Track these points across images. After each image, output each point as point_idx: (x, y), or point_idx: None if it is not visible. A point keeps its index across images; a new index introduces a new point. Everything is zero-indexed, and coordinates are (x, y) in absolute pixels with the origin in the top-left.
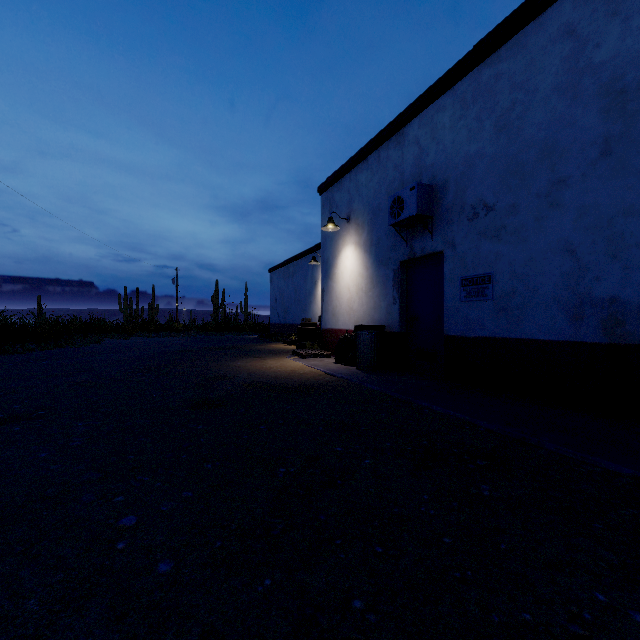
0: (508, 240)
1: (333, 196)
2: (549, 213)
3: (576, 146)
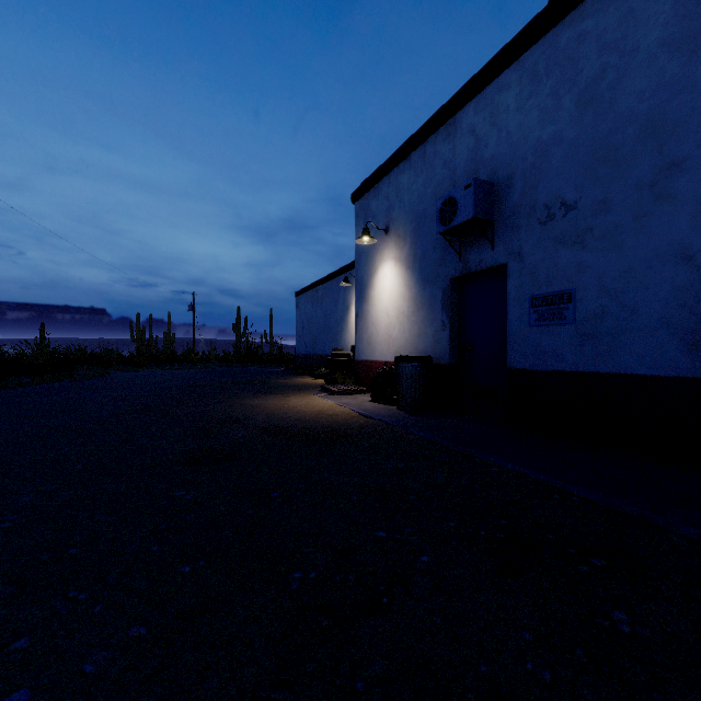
0: (596, 246)
1: (368, 204)
2: (655, 208)
3: (695, 117)
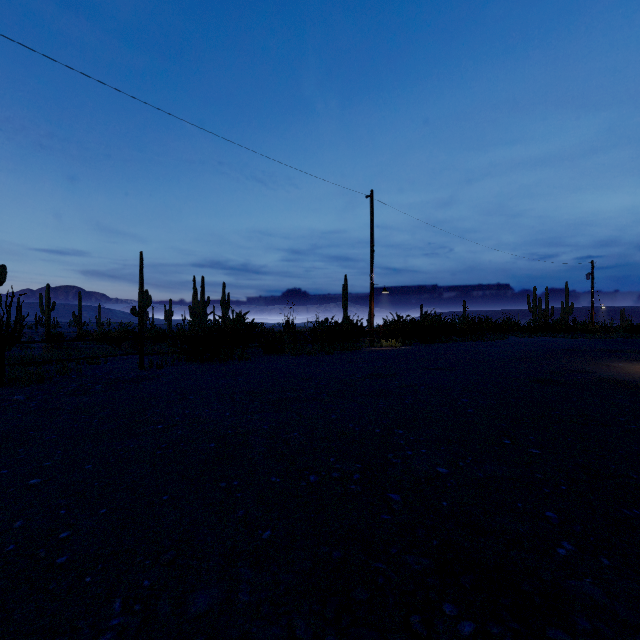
0: None
1: None
2: None
3: None
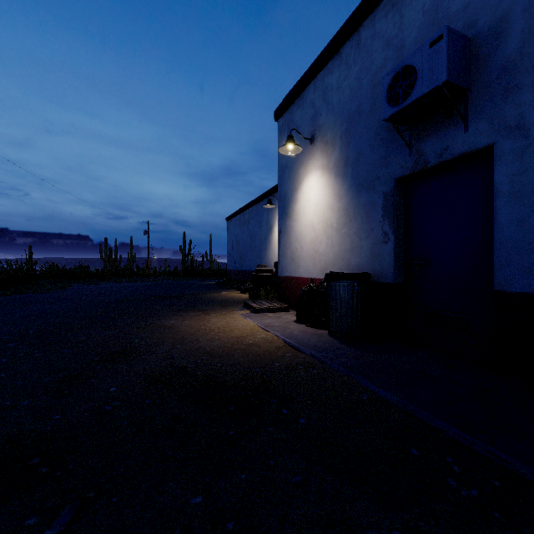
0: None
1: (292, 117)
2: None
3: None
